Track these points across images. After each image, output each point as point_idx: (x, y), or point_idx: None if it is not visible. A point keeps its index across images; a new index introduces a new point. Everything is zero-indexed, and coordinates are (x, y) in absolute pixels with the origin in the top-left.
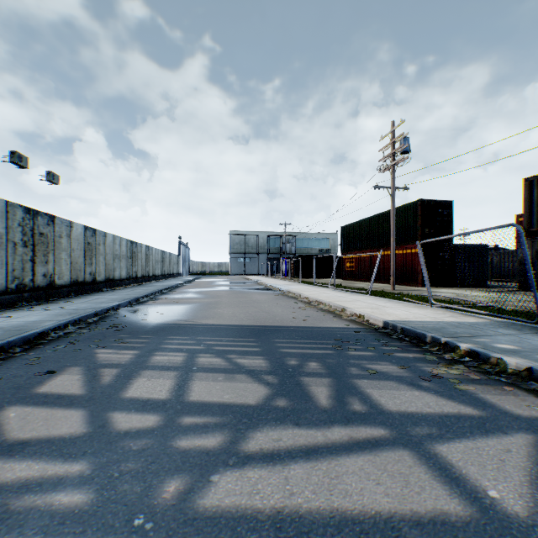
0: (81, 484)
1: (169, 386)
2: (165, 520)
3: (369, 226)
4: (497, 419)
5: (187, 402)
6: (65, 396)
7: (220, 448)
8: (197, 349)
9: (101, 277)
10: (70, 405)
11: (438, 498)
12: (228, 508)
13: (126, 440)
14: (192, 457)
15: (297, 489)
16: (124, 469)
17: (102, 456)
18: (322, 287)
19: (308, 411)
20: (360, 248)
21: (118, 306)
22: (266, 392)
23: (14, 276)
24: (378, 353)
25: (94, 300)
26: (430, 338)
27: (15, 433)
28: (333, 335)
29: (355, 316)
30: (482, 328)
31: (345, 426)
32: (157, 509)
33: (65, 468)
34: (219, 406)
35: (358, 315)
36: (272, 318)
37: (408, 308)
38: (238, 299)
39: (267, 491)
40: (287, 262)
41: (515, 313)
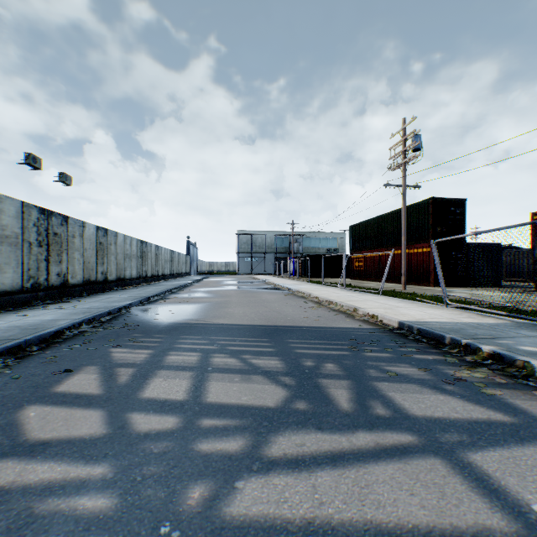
0: (103, 488)
1: (185, 386)
2: (192, 529)
3: (378, 225)
4: (530, 426)
5: (204, 403)
6: (83, 395)
7: (243, 452)
8: (210, 349)
9: (112, 277)
10: (88, 405)
11: (478, 512)
12: (256, 517)
13: (146, 443)
14: (214, 462)
15: (326, 498)
16: (147, 473)
17: (124, 458)
18: (331, 286)
19: (330, 415)
20: (369, 247)
21: (129, 305)
22: (285, 395)
23: (30, 275)
24: (396, 355)
25: (106, 299)
26: (449, 339)
27: (36, 433)
28: (347, 336)
29: (368, 316)
30: (503, 329)
31: (370, 431)
32: (183, 517)
33: (87, 471)
34: (238, 408)
35: (371, 315)
36: (284, 317)
37: (423, 308)
38: (247, 299)
39: (295, 499)
40: (295, 262)
41: (536, 314)
